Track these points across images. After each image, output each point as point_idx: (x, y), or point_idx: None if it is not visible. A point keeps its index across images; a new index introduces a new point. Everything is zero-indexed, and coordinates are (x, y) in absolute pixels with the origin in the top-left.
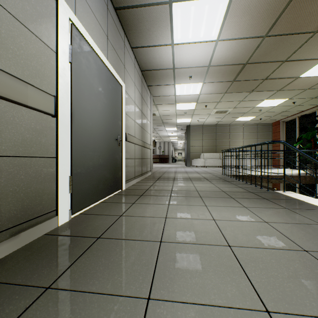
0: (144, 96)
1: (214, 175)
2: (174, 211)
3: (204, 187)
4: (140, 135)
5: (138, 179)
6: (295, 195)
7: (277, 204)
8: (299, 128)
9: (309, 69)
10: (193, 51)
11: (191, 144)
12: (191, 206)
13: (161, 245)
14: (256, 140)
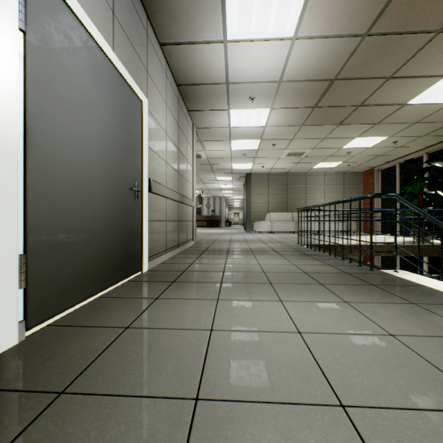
0: (182, 125)
1: (286, 245)
2: (227, 314)
3: (275, 265)
4: (175, 185)
5: (173, 253)
6: (415, 277)
7: (394, 295)
8: (400, 179)
9: (421, 92)
10: (257, 55)
11: (252, 200)
12: (255, 302)
13: (197, 410)
14: (342, 195)
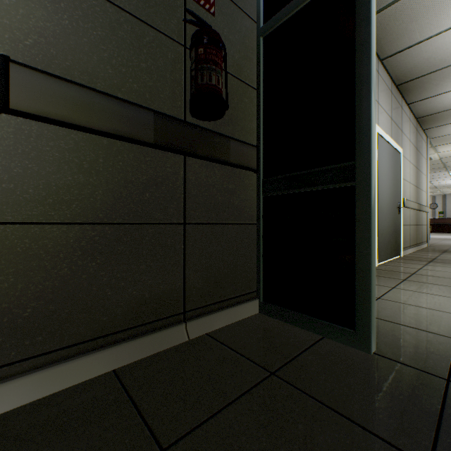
0: (418, 146)
1: None
2: None
3: None
4: (414, 197)
5: (413, 249)
6: None
7: None
8: None
9: None
10: None
11: None
12: None
13: None
14: None
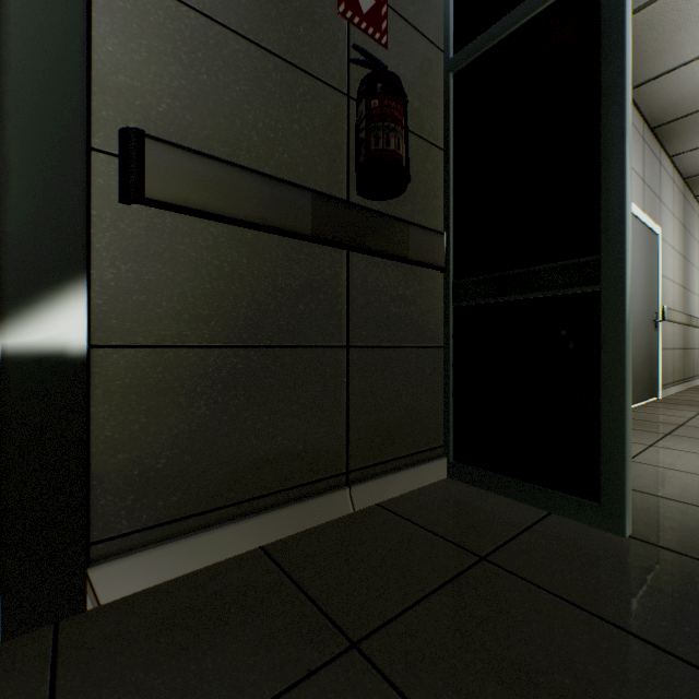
0: (686, 222)
1: None
2: None
3: None
4: (680, 305)
5: (678, 388)
6: None
7: None
8: None
9: None
10: None
11: None
12: None
13: None
14: None
